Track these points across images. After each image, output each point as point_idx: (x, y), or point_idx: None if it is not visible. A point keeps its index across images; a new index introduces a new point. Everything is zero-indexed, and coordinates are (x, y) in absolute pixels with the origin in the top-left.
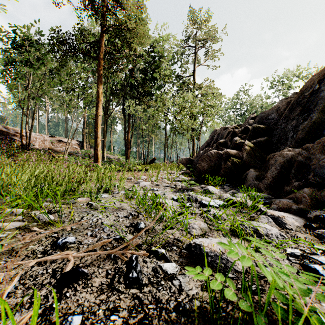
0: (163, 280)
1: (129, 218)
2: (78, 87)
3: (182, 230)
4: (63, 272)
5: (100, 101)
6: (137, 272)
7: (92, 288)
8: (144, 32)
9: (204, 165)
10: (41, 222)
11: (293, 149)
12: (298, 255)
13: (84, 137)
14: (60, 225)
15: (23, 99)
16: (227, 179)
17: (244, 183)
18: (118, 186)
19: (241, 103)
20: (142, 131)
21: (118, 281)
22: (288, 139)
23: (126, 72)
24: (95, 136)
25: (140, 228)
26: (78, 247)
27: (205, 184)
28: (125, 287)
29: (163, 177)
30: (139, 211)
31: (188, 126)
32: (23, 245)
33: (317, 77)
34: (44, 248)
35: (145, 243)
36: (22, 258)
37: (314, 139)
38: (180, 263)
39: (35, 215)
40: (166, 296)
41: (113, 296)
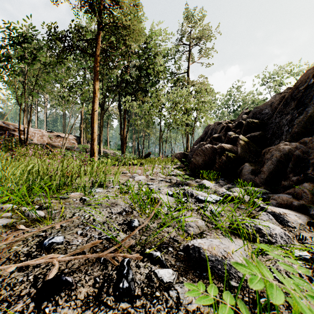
0: (158, 290)
1: (122, 214)
2: (75, 83)
3: (178, 228)
4: (45, 280)
5: (96, 97)
6: (128, 282)
7: (76, 301)
8: (140, 29)
9: (199, 159)
10: (31, 219)
11: (290, 143)
12: (308, 259)
13: (81, 132)
14: (50, 223)
15: (21, 95)
16: (222, 173)
17: (239, 177)
18: (113, 180)
19: (234, 100)
20: (137, 126)
21: (107, 291)
22: (283, 133)
23: (122, 69)
24: (91, 131)
25: (134, 226)
26: (66, 248)
27: (200, 178)
28: (114, 300)
29: (158, 171)
30: (133, 207)
31: (182, 122)
32: (7, 246)
33: (311, 71)
34: (29, 249)
35: (139, 243)
36: (2, 261)
37: (310, 133)
38: (177, 268)
39: (25, 211)
40: (161, 312)
41: (100, 312)
